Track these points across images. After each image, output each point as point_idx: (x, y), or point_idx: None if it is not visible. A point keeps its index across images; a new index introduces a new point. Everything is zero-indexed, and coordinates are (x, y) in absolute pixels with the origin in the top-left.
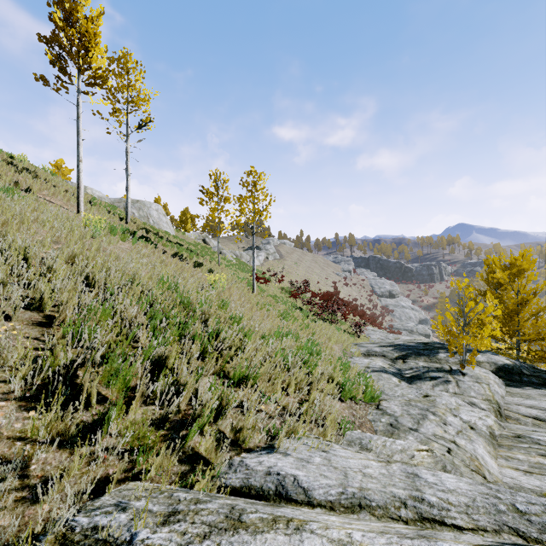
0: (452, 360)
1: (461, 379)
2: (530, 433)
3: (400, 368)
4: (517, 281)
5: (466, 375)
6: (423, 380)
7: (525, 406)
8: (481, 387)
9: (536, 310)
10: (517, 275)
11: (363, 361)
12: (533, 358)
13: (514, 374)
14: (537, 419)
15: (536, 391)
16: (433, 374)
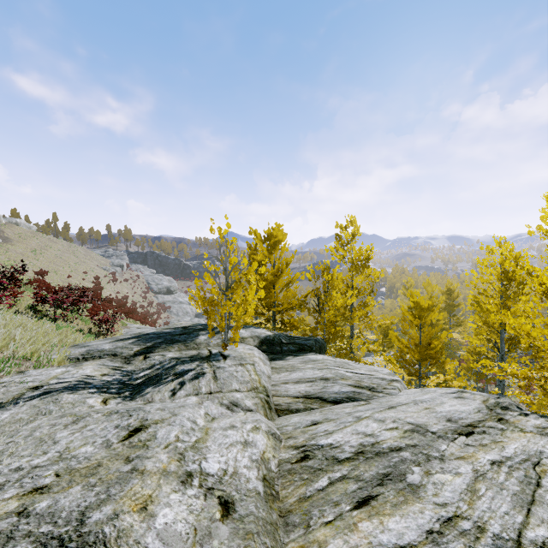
0: (214, 342)
1: (221, 365)
2: (314, 434)
3: (135, 369)
4: (274, 253)
5: (228, 358)
6: (160, 384)
7: (293, 382)
8: (246, 371)
9: (287, 282)
10: (274, 247)
11: (46, 374)
12: (286, 328)
13: (276, 345)
14: (307, 397)
15: (297, 359)
16: (182, 367)
